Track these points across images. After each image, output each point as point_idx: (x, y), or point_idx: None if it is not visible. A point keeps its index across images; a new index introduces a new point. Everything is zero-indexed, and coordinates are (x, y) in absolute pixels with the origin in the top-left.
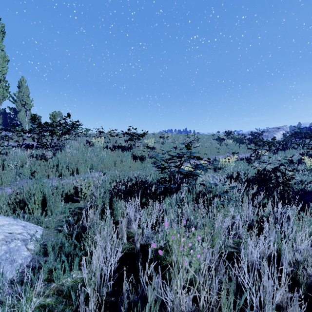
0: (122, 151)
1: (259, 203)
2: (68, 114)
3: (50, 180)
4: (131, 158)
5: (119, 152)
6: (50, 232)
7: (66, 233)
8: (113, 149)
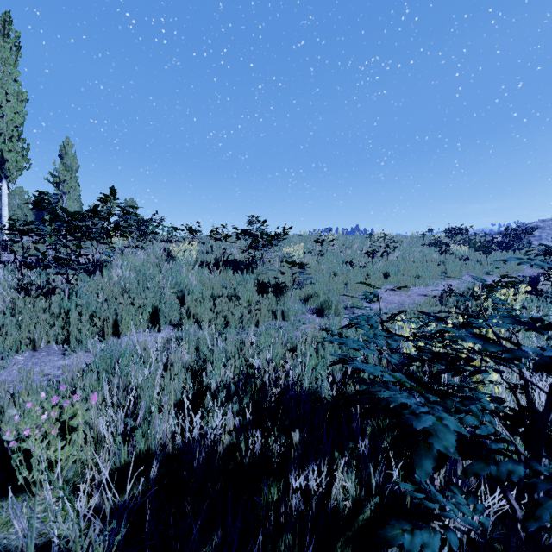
0: (233, 273)
1: None
2: (111, 190)
3: (35, 356)
4: (254, 290)
5: (227, 274)
6: None
7: None
8: (217, 267)
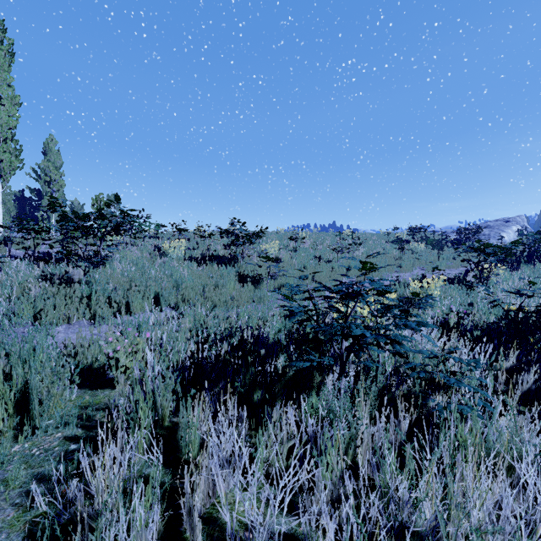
0: (218, 266)
1: (524, 392)
2: (116, 197)
3: (71, 328)
4: (236, 280)
5: (212, 267)
6: (3, 504)
7: (42, 511)
8: (203, 262)
